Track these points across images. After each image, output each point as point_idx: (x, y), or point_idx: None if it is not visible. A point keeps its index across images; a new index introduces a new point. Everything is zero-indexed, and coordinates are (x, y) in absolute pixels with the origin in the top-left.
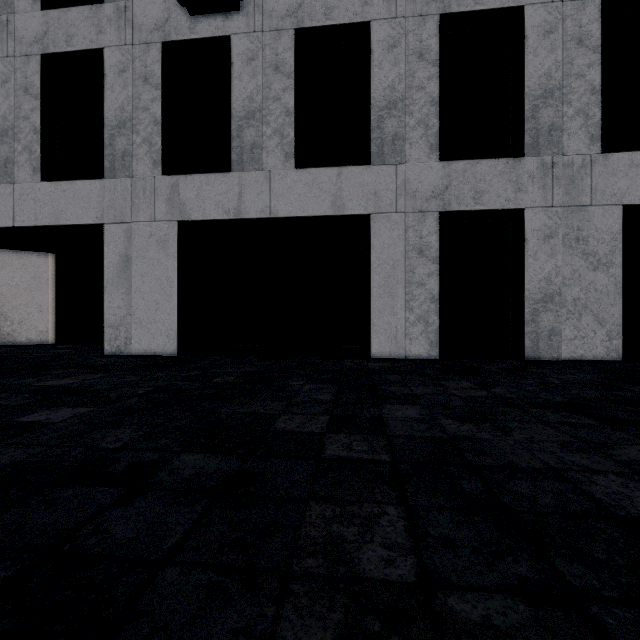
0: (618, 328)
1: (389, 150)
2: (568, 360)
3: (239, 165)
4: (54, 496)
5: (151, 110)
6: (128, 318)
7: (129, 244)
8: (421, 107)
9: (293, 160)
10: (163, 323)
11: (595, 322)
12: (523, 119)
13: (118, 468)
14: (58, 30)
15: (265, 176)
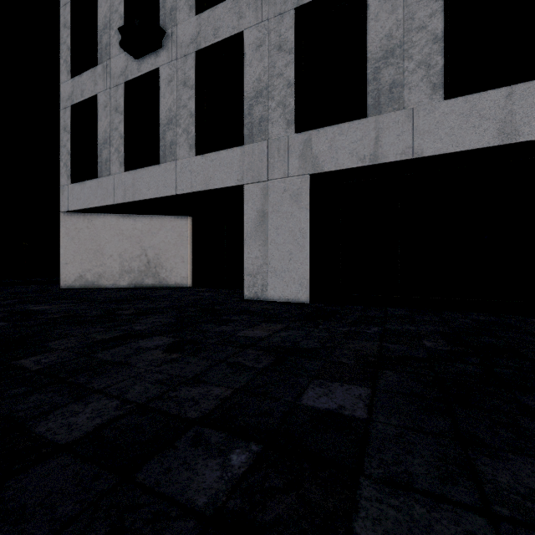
0: None
1: None
2: None
3: (375, 109)
4: None
5: (285, 75)
6: (264, 267)
7: (265, 200)
8: None
9: (443, 90)
10: (296, 272)
11: None
12: None
13: None
14: (207, 27)
15: (406, 115)
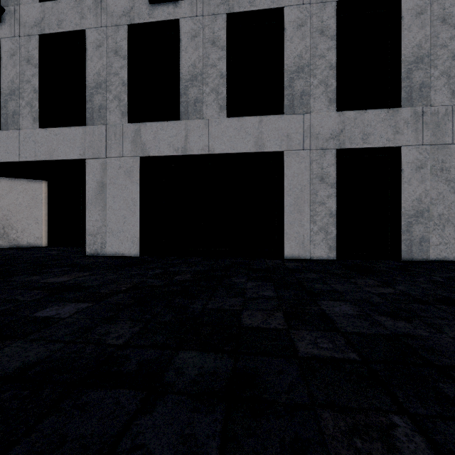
0: None
1: (298, 103)
2: (434, 260)
3: (185, 115)
4: (83, 400)
5: (120, 75)
6: (103, 228)
7: (104, 174)
8: (322, 71)
9: (226, 111)
10: (129, 232)
11: None
12: (400, 79)
13: (130, 367)
14: (52, 16)
15: (205, 123)
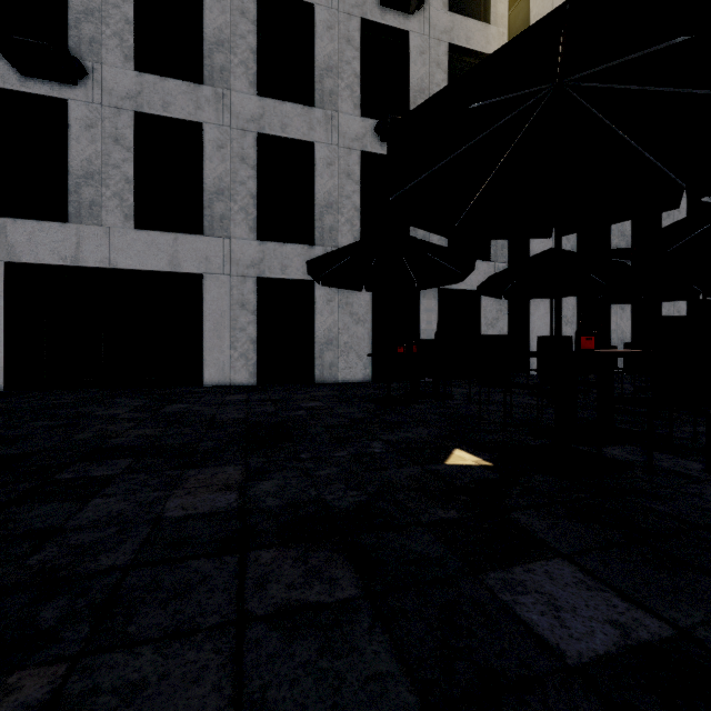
0: (370, 361)
1: (218, 226)
2: (342, 383)
3: (77, 218)
4: None
5: None
6: None
7: None
8: (243, 198)
9: (133, 221)
10: None
11: (357, 358)
12: (314, 219)
13: None
14: None
15: (105, 231)
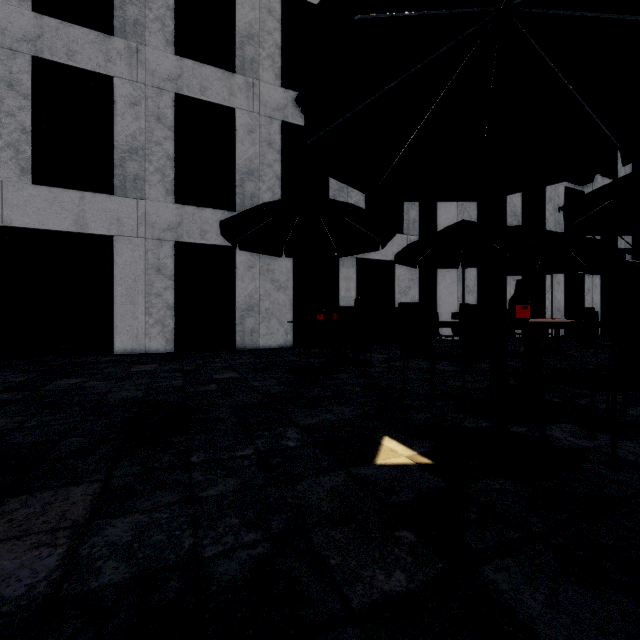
0: (291, 327)
1: (131, 186)
2: (263, 348)
3: None
4: None
5: None
6: None
7: None
8: (159, 159)
9: (31, 176)
10: None
11: (278, 324)
12: (235, 185)
13: None
14: None
15: None
